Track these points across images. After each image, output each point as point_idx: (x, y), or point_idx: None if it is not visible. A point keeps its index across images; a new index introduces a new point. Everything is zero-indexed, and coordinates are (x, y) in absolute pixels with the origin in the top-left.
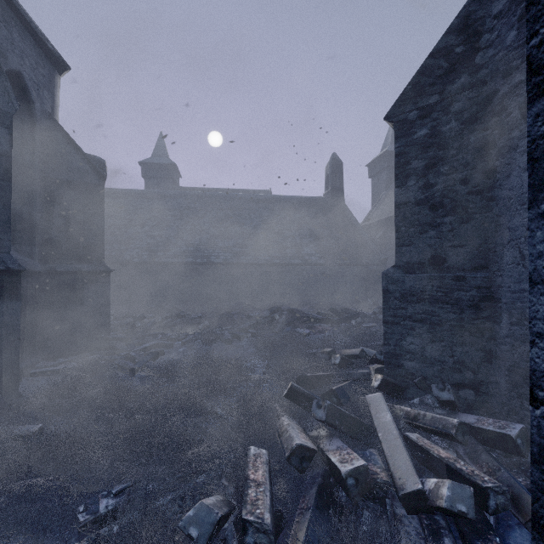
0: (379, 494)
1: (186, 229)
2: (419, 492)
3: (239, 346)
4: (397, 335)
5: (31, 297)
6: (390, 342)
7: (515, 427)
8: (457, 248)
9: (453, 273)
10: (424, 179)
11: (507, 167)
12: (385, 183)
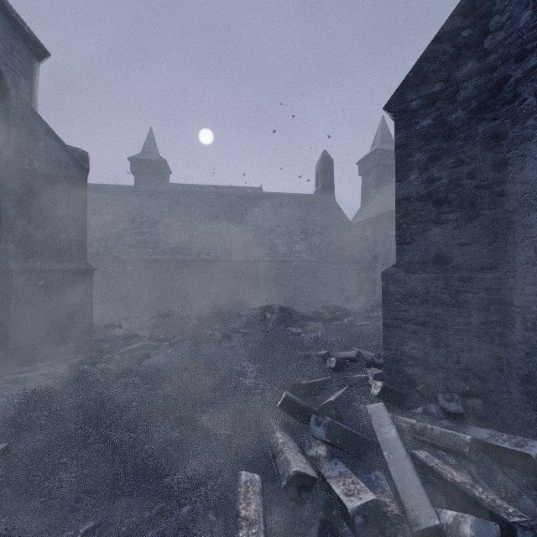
0: (389, 530)
1: (176, 225)
2: (436, 529)
3: (229, 347)
4: (398, 339)
5: (4, 298)
6: (390, 347)
7: (534, 445)
8: (464, 247)
9: (459, 273)
10: (427, 173)
11: (521, 159)
12: (375, 181)
